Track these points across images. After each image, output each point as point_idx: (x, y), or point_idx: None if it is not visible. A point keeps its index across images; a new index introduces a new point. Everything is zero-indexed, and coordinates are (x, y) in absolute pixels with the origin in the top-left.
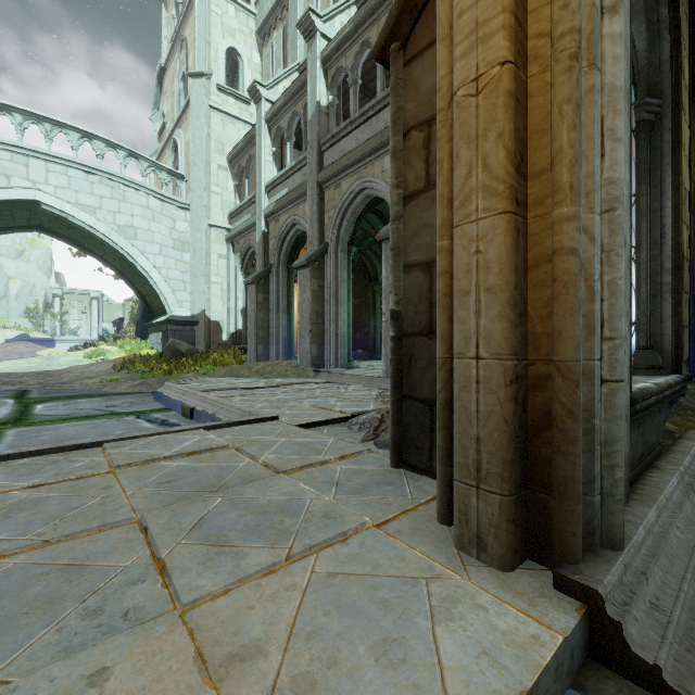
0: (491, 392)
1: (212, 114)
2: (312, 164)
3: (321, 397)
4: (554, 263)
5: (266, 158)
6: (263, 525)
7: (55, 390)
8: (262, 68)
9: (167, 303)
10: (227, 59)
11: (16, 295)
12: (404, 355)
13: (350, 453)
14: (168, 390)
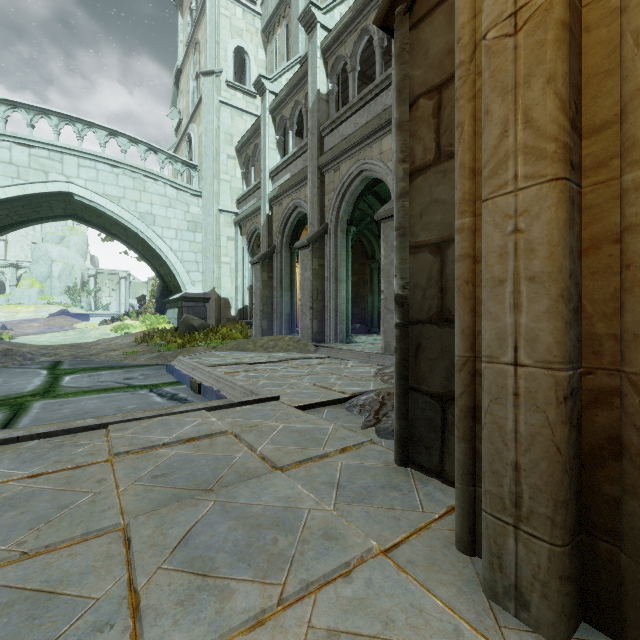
0: (536, 409)
1: (221, 108)
2: (312, 149)
3: (321, 374)
4: (626, 243)
5: (270, 146)
6: (254, 545)
7: (84, 361)
8: (267, 64)
9: (182, 282)
10: (235, 57)
11: (58, 276)
12: (410, 344)
13: (351, 445)
14: (180, 364)
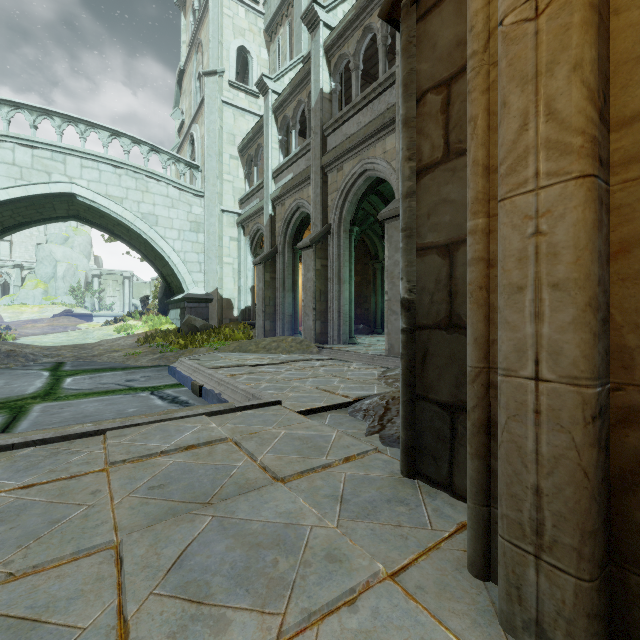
0: (560, 429)
1: (224, 108)
2: (315, 149)
3: (324, 377)
4: None
5: (273, 146)
6: (253, 567)
7: (86, 362)
8: (269, 64)
9: (185, 282)
10: (238, 57)
11: (63, 276)
12: (417, 350)
13: (355, 453)
14: (182, 365)
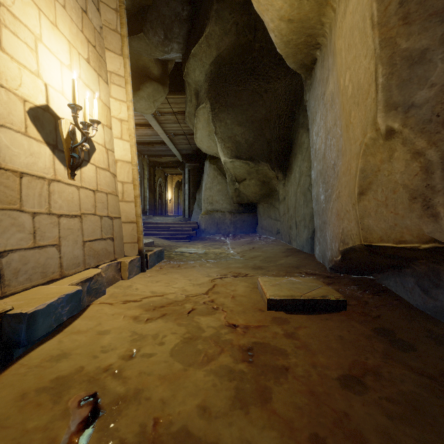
0: None
1: None
2: None
3: None
4: None
5: None
6: None
7: None
8: None
9: None
10: None
11: None
12: None
13: None
14: None
